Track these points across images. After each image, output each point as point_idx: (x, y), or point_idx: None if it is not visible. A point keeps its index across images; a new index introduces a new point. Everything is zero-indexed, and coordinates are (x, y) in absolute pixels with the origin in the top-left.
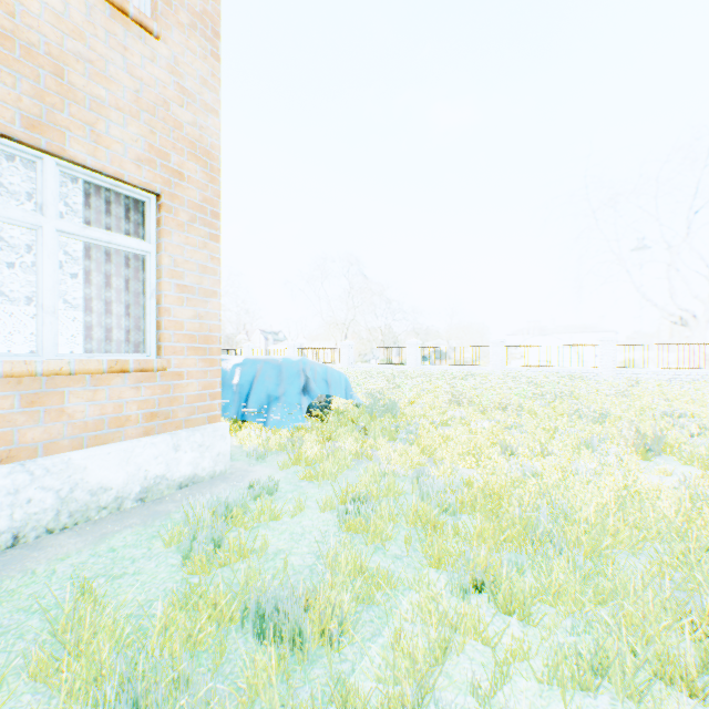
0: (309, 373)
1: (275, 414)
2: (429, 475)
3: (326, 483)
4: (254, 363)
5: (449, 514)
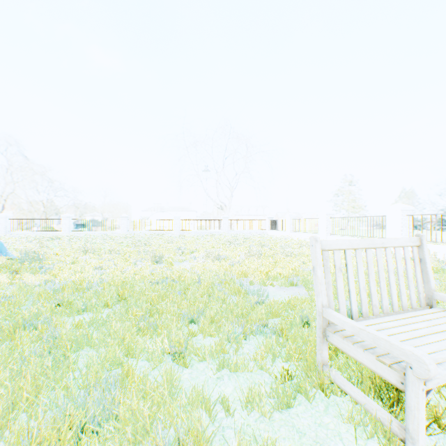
0: None
1: None
2: (53, 282)
3: None
4: None
5: (58, 293)
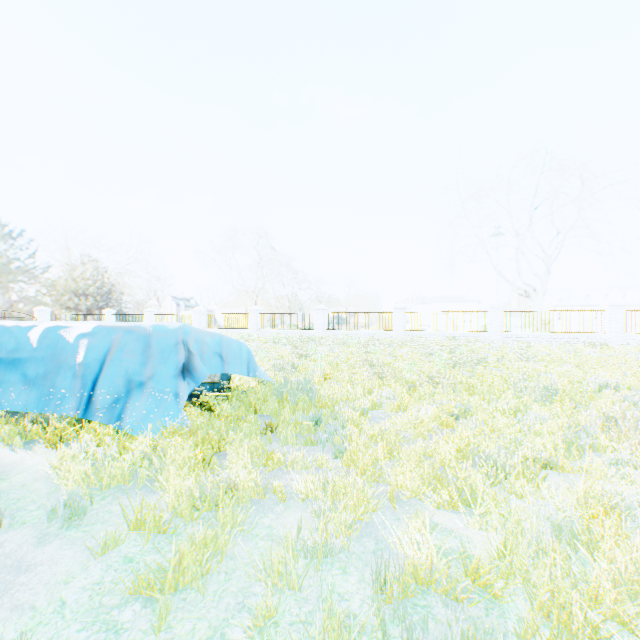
0: (193, 347)
1: (135, 410)
2: (402, 567)
3: (182, 605)
4: (108, 333)
5: None
